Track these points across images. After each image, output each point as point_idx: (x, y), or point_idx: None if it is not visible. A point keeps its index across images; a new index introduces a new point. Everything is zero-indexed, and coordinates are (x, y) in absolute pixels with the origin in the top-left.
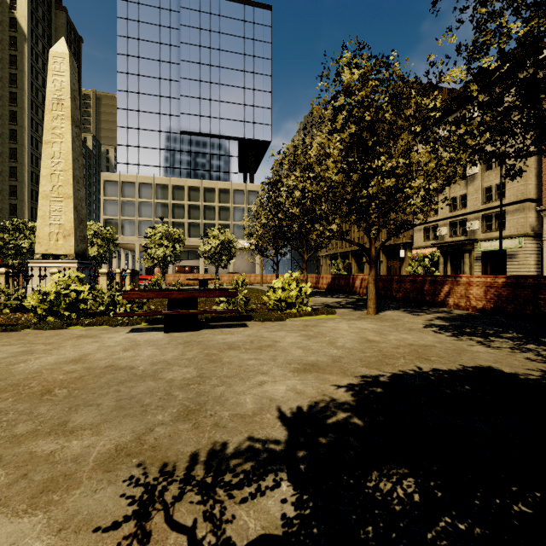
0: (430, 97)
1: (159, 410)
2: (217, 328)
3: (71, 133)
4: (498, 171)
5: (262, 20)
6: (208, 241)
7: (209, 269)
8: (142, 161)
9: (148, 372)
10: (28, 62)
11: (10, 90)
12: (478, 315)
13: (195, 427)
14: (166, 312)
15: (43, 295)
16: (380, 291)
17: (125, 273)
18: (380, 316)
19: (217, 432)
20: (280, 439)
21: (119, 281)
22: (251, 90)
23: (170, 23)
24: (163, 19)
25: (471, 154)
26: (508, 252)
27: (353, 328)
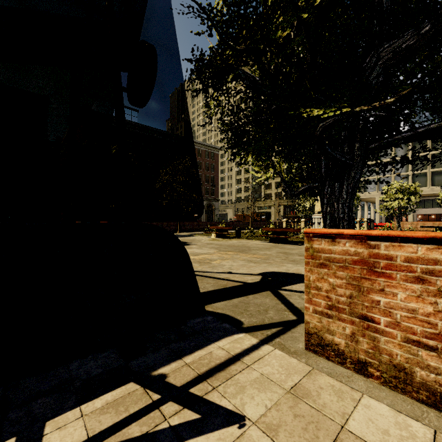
0: None
1: None
2: None
3: None
4: None
5: None
6: None
7: None
8: None
9: None
10: None
11: None
12: None
13: None
14: None
15: None
16: None
17: (363, 221)
18: None
19: None
20: None
21: (359, 226)
22: None
23: None
24: None
25: None
26: None
27: None
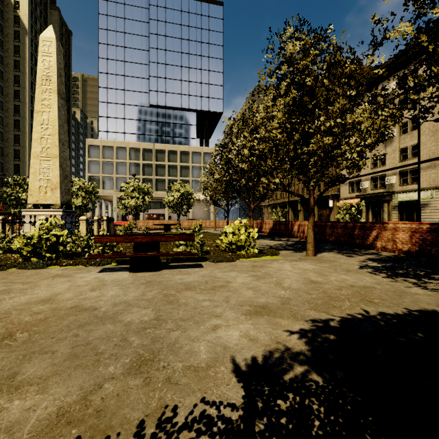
0: (374, 54)
1: (111, 360)
2: (176, 269)
3: (57, 104)
4: (413, 135)
5: (215, 14)
6: (171, 193)
7: (172, 216)
8: (118, 129)
9: (108, 314)
10: (29, 51)
11: (14, 74)
12: (404, 256)
13: (146, 384)
14: (132, 254)
15: (28, 239)
16: (315, 235)
17: (102, 220)
18: (318, 257)
19: (169, 391)
20: (235, 402)
21: (97, 226)
22: (206, 71)
23: (141, 18)
24: (135, 14)
25: (411, 109)
26: (421, 202)
27: (296, 268)
